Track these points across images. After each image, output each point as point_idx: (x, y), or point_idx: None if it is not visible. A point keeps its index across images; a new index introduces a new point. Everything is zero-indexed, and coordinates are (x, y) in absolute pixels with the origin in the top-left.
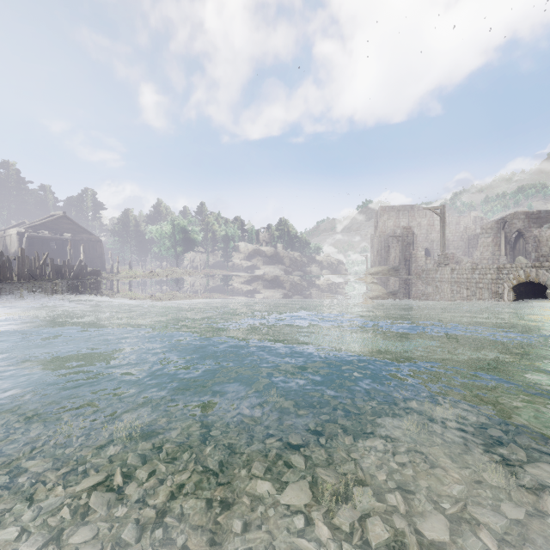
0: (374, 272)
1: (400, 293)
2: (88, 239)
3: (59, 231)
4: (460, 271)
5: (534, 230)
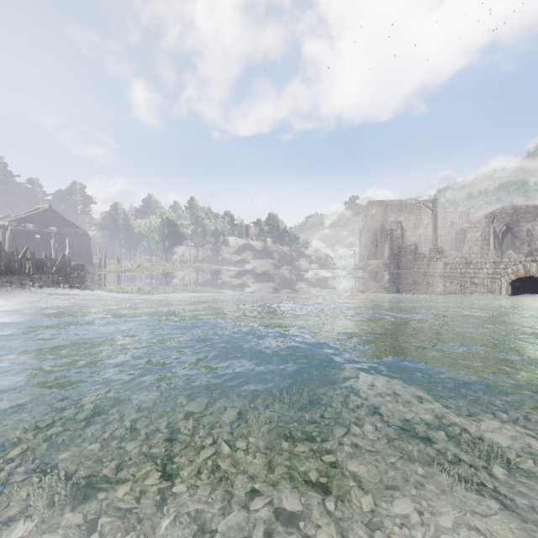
0: (363, 267)
1: (392, 288)
2: (74, 233)
3: (45, 225)
4: (453, 266)
5: (522, 225)
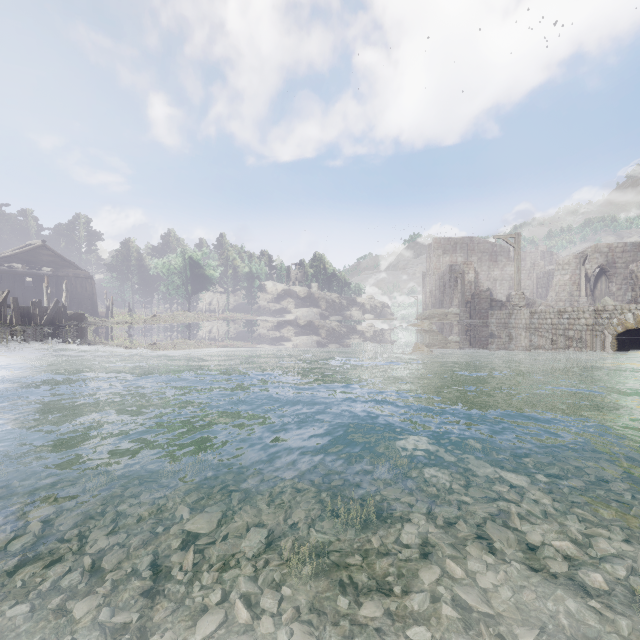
0: (428, 317)
1: (465, 342)
2: (74, 275)
3: (37, 265)
4: (542, 315)
5: (618, 266)
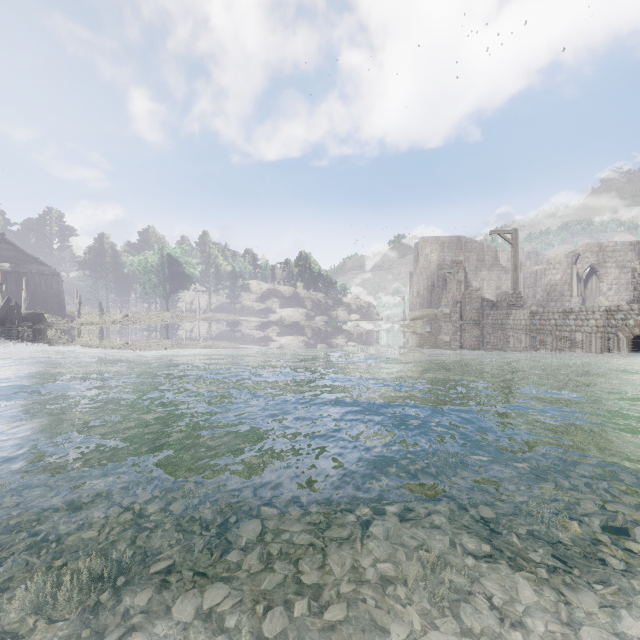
0: (418, 317)
1: (461, 344)
2: (38, 271)
3: None
4: (544, 316)
5: (609, 266)
